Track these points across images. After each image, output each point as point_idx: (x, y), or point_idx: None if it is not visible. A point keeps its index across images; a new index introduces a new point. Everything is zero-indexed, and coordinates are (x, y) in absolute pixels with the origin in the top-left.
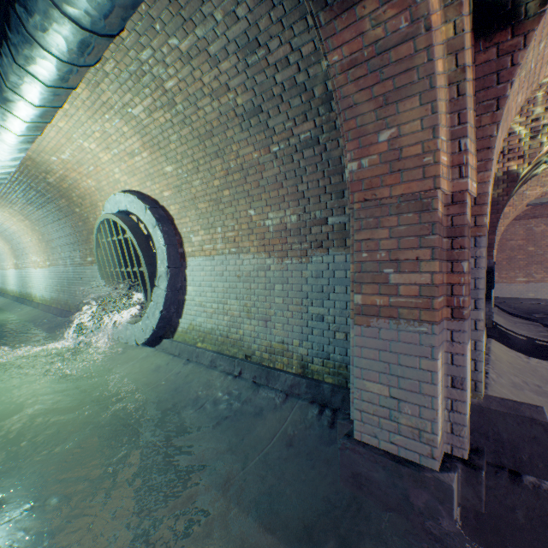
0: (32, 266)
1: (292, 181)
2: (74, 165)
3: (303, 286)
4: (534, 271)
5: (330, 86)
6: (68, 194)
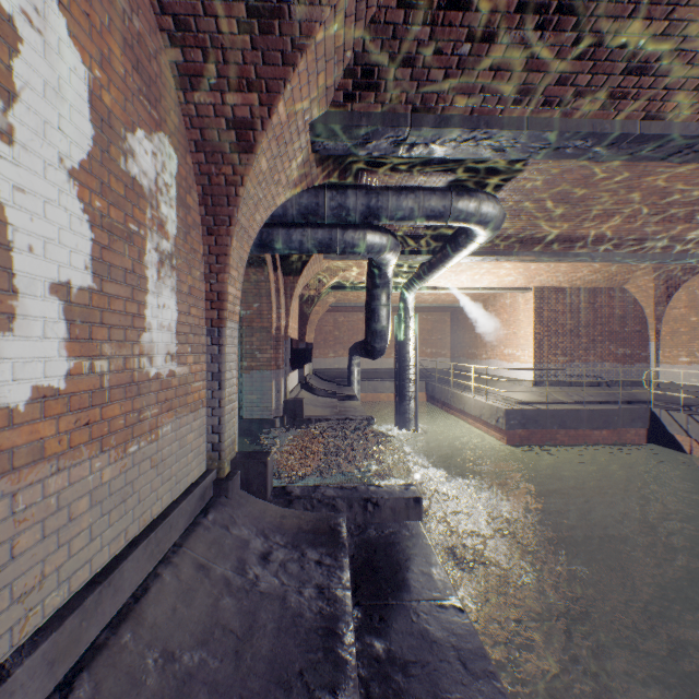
0: None
1: None
2: None
3: None
4: (339, 349)
5: None
6: None
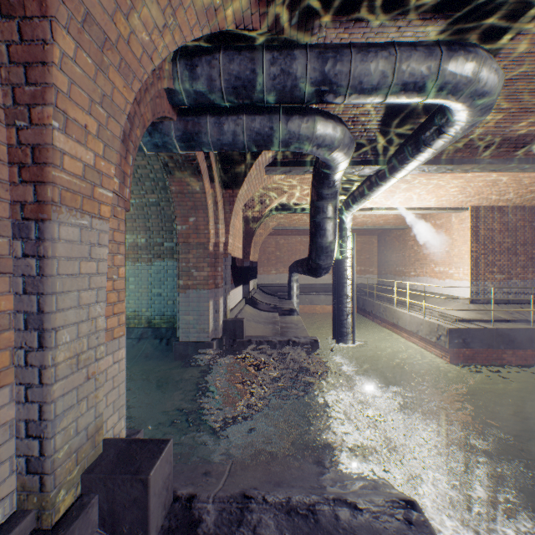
0: None
1: (143, 220)
2: None
3: (149, 278)
4: (280, 267)
5: (169, 191)
6: None
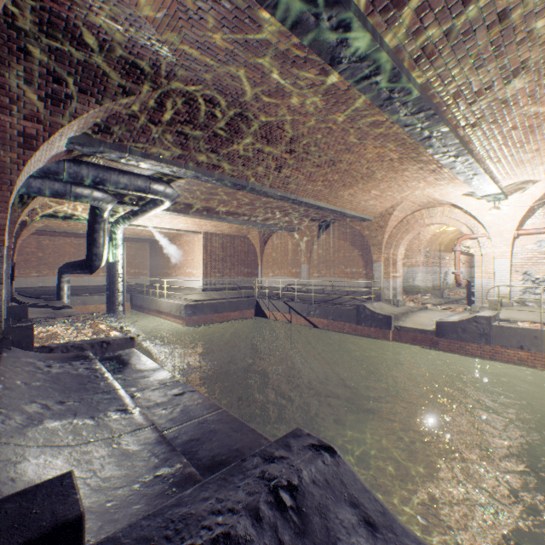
0: None
1: None
2: None
3: None
4: (44, 269)
5: None
6: None
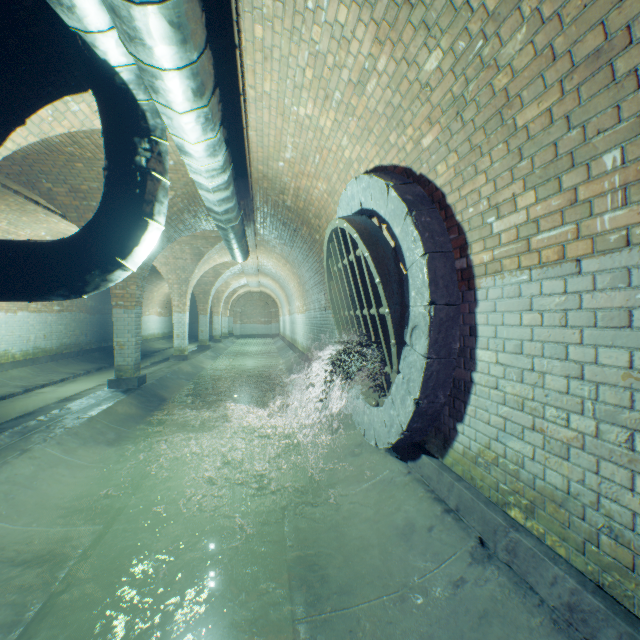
0: (296, 312)
1: None
2: (299, 165)
3: None
4: None
5: None
6: (305, 218)
